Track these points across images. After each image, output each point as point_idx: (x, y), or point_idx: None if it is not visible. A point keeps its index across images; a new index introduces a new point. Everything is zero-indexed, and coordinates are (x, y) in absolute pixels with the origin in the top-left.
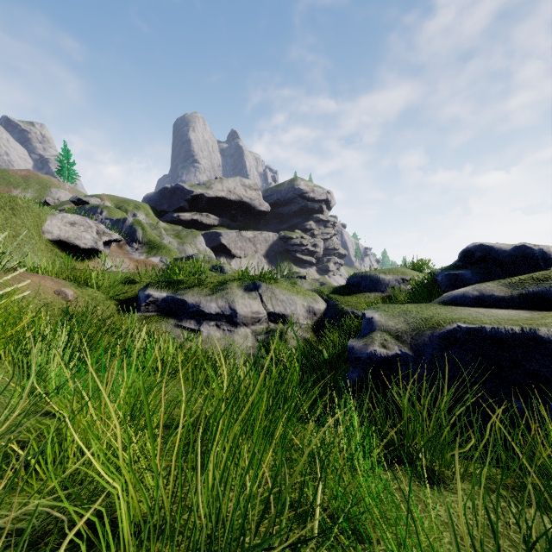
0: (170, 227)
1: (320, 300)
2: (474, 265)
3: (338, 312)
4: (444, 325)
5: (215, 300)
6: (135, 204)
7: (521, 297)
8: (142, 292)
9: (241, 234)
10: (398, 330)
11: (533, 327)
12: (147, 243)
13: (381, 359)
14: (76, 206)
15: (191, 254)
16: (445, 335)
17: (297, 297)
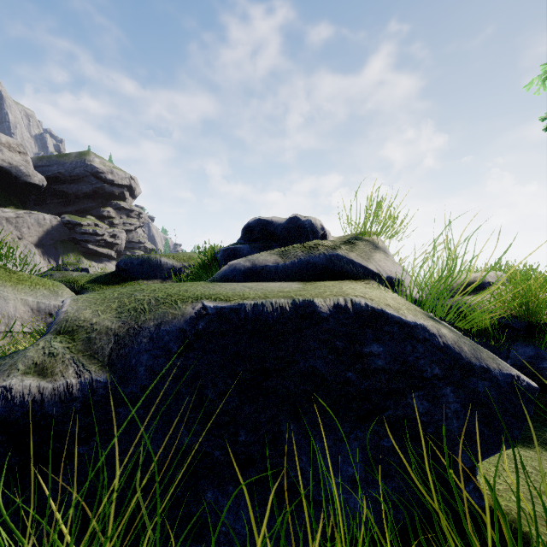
0: None
1: (66, 293)
2: (255, 242)
3: None
4: (183, 308)
5: None
6: None
7: (294, 266)
8: None
9: None
10: (93, 328)
11: (308, 297)
12: None
13: (22, 407)
14: None
15: None
16: (180, 328)
17: (13, 288)
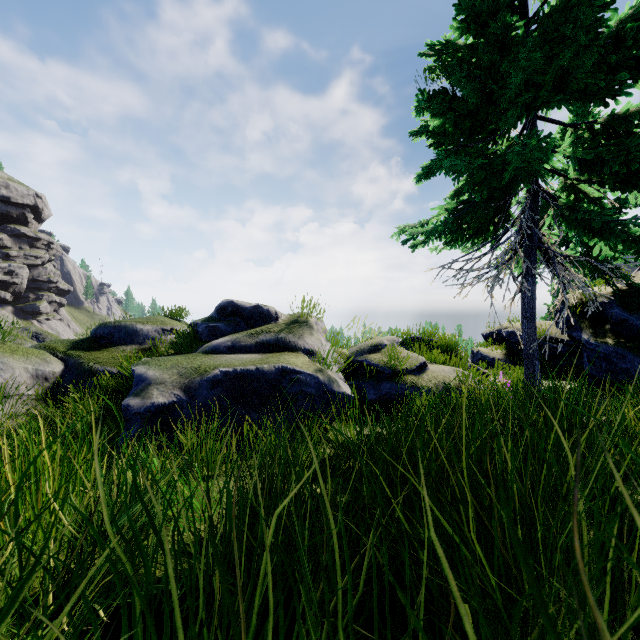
0: None
1: (53, 360)
2: (227, 318)
3: (85, 373)
4: (210, 371)
5: None
6: None
7: (257, 344)
8: None
9: None
10: (173, 381)
11: (262, 365)
12: None
13: (160, 409)
14: None
15: None
16: (211, 379)
17: (13, 358)
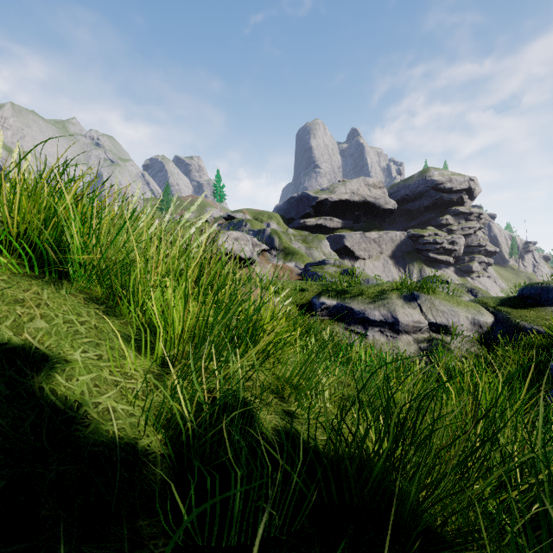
0: (297, 233)
1: (485, 312)
2: None
3: (511, 327)
4: None
5: (377, 309)
6: (268, 215)
7: None
8: (317, 300)
9: (365, 235)
10: None
11: None
12: (282, 250)
13: None
14: (226, 221)
15: (318, 257)
16: None
17: (458, 308)
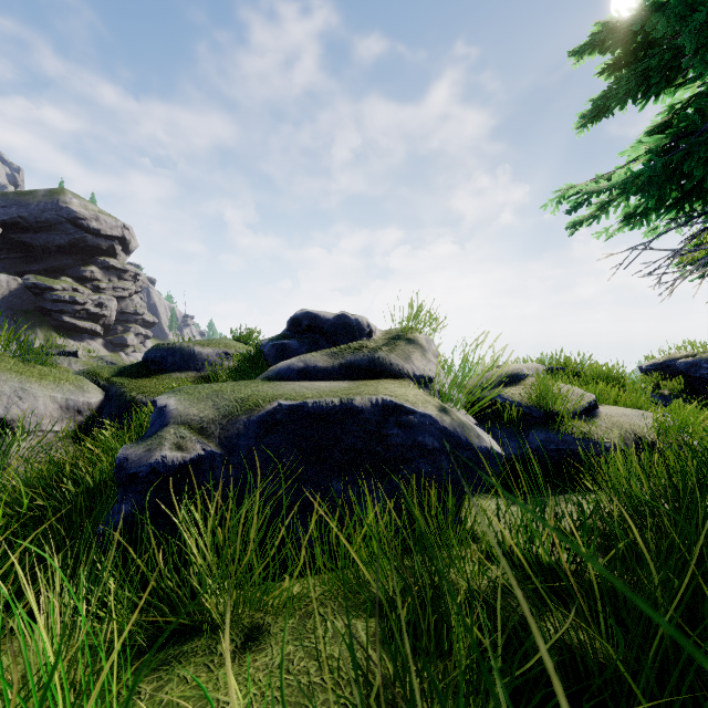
0: None
1: (92, 388)
2: (302, 335)
3: (125, 405)
4: (264, 405)
5: None
6: None
7: (341, 367)
8: None
9: None
10: (203, 420)
11: (350, 397)
12: None
13: (174, 468)
14: None
15: None
16: (264, 419)
17: (39, 384)
